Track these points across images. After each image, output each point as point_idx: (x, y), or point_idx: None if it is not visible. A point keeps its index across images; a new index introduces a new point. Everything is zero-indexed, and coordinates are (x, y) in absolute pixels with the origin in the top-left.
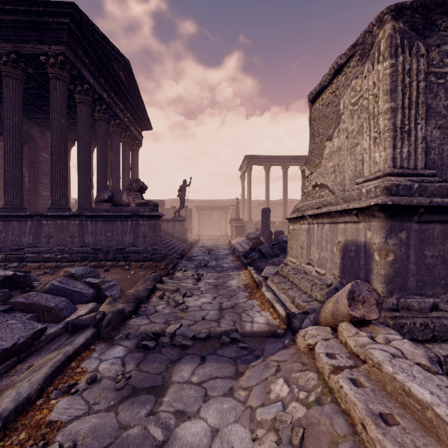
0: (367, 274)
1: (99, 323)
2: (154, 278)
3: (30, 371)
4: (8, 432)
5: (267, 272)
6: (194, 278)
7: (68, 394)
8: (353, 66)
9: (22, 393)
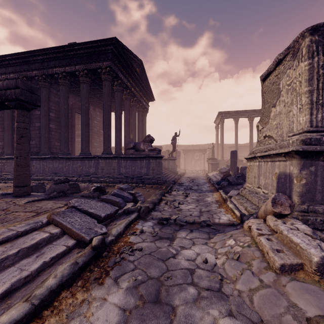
0: (290, 192)
1: (139, 211)
2: (160, 193)
3: (117, 224)
4: (117, 242)
5: (231, 193)
6: (183, 195)
7: (133, 235)
8: (288, 60)
9: (118, 230)
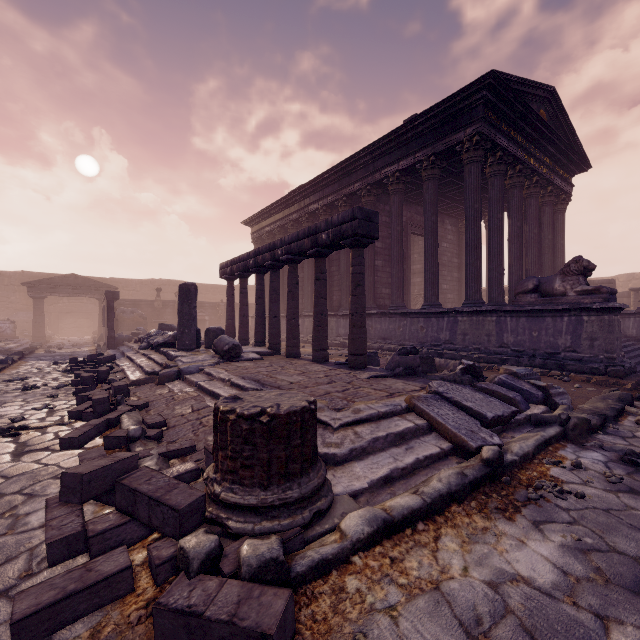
0: None
1: (565, 424)
2: (618, 397)
3: (518, 438)
4: (522, 467)
5: None
6: None
7: (557, 466)
8: None
9: (524, 448)
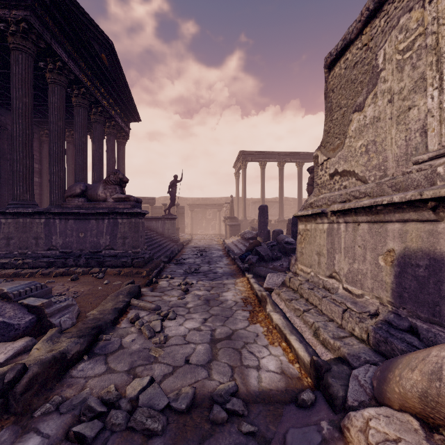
0: None
1: (9, 389)
2: (129, 291)
3: None
4: None
5: (270, 282)
6: (181, 289)
7: None
8: None
9: None
